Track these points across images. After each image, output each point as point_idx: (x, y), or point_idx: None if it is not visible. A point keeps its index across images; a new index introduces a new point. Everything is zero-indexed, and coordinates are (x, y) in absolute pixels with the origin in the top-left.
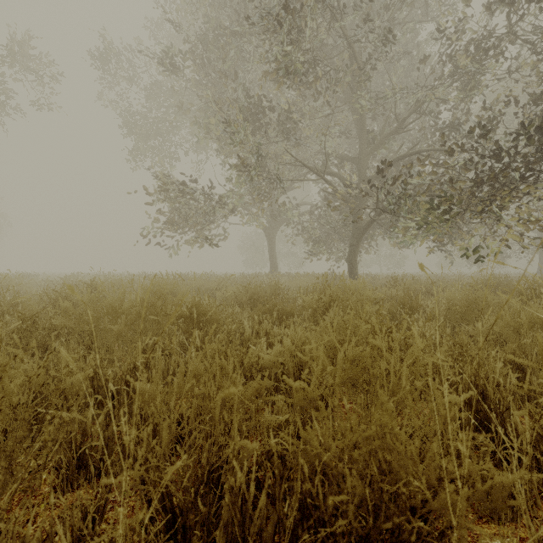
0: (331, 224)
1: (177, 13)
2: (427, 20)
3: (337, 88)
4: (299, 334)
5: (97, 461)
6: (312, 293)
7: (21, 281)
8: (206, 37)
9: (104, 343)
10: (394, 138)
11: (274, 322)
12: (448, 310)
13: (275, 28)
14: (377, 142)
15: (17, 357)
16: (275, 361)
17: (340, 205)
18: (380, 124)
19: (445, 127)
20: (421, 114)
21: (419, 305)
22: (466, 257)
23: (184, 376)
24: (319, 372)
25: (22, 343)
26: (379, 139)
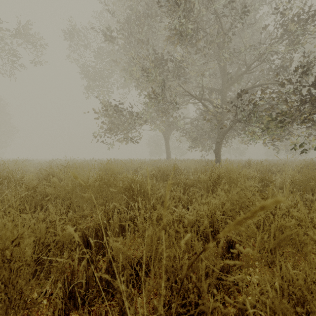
0: (203, 129)
1: (113, 5)
2: (265, 4)
3: (210, 46)
4: (212, 202)
5: (81, 294)
6: (205, 172)
7: (25, 164)
8: (130, 19)
9: (77, 204)
10: (243, 77)
11: (180, 191)
12: (291, 184)
13: (174, 9)
14: (233, 79)
15: (27, 219)
16: (195, 220)
17: (209, 118)
18: (233, 69)
19: (277, 69)
20: (262, 61)
21: (274, 180)
22: (294, 149)
23: (128, 226)
24: (259, 240)
25: (27, 204)
26: (235, 77)
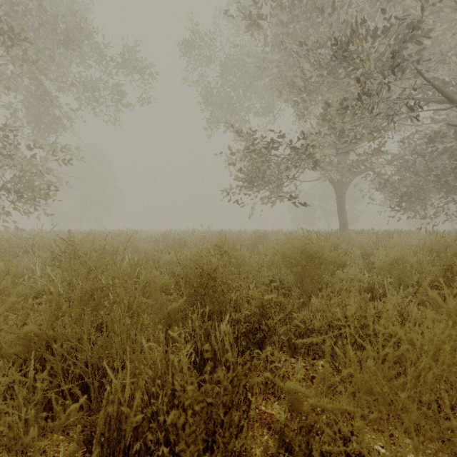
0: (433, 171)
1: None
2: None
3: None
4: None
5: None
6: None
7: (134, 238)
8: None
9: None
10: None
11: None
12: None
13: None
14: None
15: None
16: None
17: (452, 146)
18: None
19: None
20: None
21: None
22: None
23: None
24: None
25: None
26: None
